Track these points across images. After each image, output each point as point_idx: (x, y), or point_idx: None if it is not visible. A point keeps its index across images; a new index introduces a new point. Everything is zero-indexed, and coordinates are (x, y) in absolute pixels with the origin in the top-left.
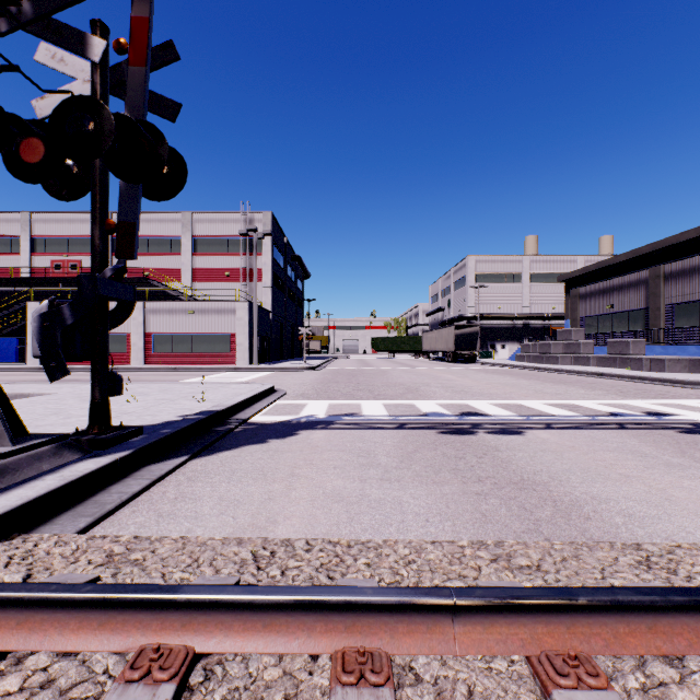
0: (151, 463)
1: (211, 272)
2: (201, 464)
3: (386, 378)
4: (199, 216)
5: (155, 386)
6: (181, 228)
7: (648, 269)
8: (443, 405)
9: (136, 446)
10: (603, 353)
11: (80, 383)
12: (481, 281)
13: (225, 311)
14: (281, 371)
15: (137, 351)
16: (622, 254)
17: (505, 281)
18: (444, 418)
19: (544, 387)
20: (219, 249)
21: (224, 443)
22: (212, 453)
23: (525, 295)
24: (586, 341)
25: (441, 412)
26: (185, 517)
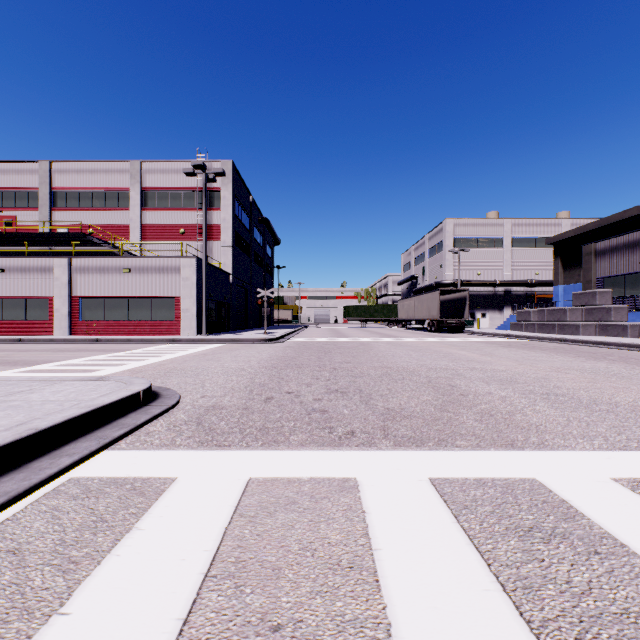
0: None
1: (163, 230)
2: None
3: (376, 358)
4: (150, 165)
5: None
6: (129, 179)
7: None
8: None
9: None
10: None
11: None
12: (460, 246)
13: (169, 269)
14: (232, 343)
15: (60, 318)
16: (634, 207)
17: (485, 246)
18: None
19: None
20: (172, 204)
21: None
22: None
23: (507, 261)
24: (618, 306)
25: None
26: None
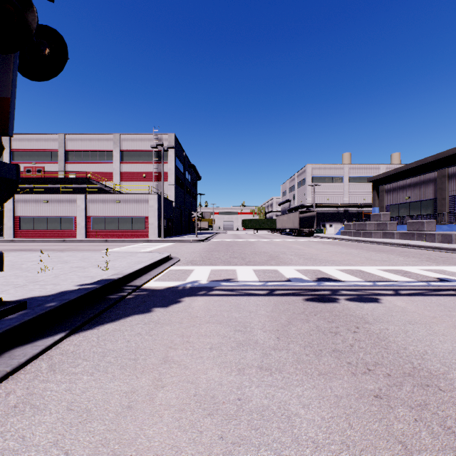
0: (20, 344)
1: (133, 175)
2: (76, 342)
3: (253, 248)
4: (125, 136)
5: (80, 255)
6: (112, 144)
7: (435, 171)
8: (301, 271)
9: (2, 328)
10: (403, 230)
11: (25, 252)
12: (316, 182)
13: (141, 201)
14: (180, 242)
15: (80, 229)
16: (413, 162)
17: (332, 182)
18: (305, 284)
19: (370, 255)
20: (138, 159)
21: (111, 313)
22: (94, 326)
23: (345, 191)
24: (392, 222)
25: (301, 278)
26: (0, 455)
